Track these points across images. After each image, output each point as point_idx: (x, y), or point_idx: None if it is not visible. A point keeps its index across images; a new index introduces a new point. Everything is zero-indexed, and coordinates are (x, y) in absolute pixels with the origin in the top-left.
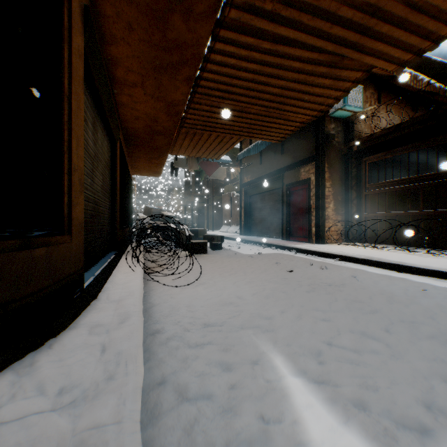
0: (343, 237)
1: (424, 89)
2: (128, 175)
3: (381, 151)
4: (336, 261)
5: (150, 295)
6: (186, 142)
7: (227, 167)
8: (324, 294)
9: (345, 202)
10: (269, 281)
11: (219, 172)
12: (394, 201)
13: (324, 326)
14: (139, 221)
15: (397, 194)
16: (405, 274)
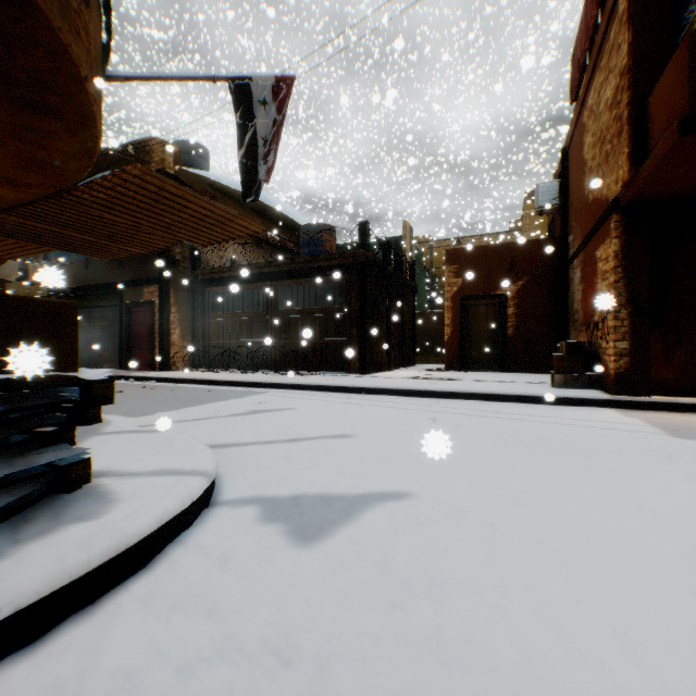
0: (191, 363)
1: (260, 235)
2: None
3: (221, 285)
4: (171, 383)
5: None
6: None
7: (23, 262)
8: (142, 398)
9: (193, 328)
10: None
11: (7, 268)
12: (230, 331)
13: (131, 405)
14: None
15: (232, 325)
16: (212, 386)
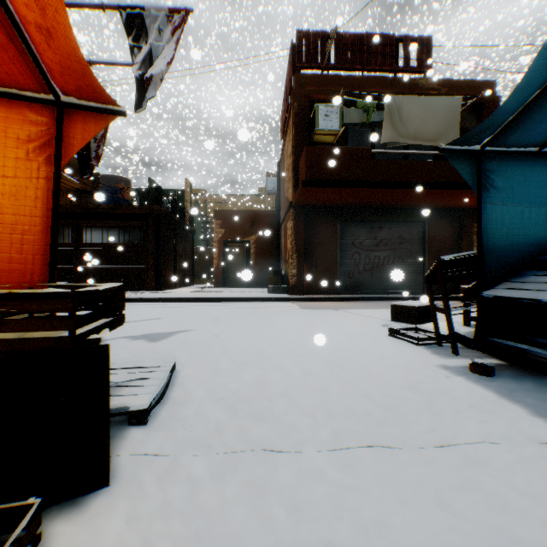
0: None
1: None
2: None
3: None
4: None
5: None
6: None
7: None
8: None
9: None
10: None
11: None
12: None
13: None
14: None
15: None
16: None
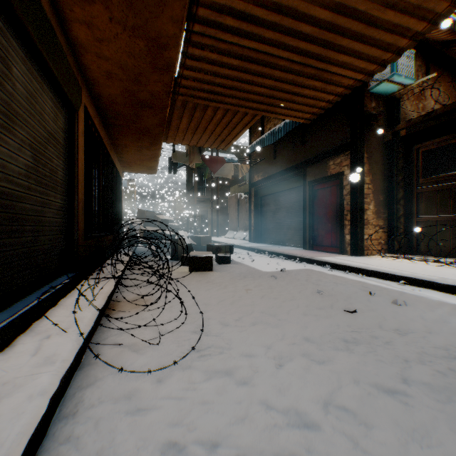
0: (385, 247)
1: None
2: (114, 170)
3: (443, 134)
4: (401, 286)
5: (78, 409)
6: (185, 122)
7: (234, 164)
8: None
9: (387, 202)
10: (331, 342)
11: (225, 169)
12: None
13: None
14: (130, 227)
15: None
16: None
